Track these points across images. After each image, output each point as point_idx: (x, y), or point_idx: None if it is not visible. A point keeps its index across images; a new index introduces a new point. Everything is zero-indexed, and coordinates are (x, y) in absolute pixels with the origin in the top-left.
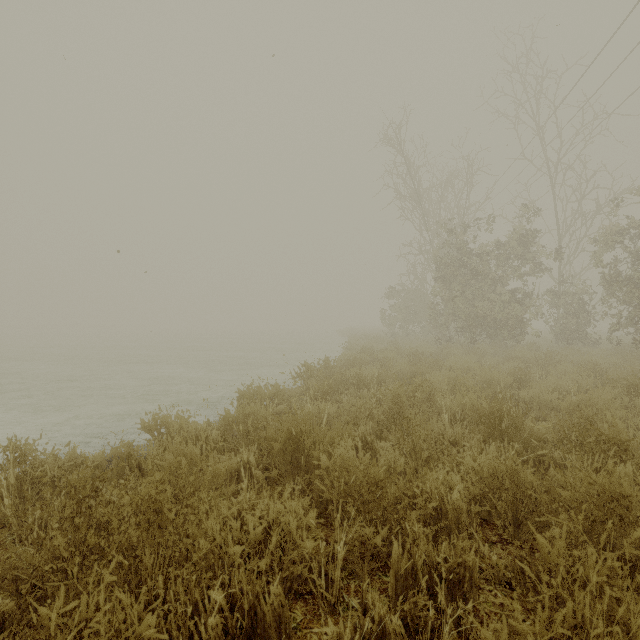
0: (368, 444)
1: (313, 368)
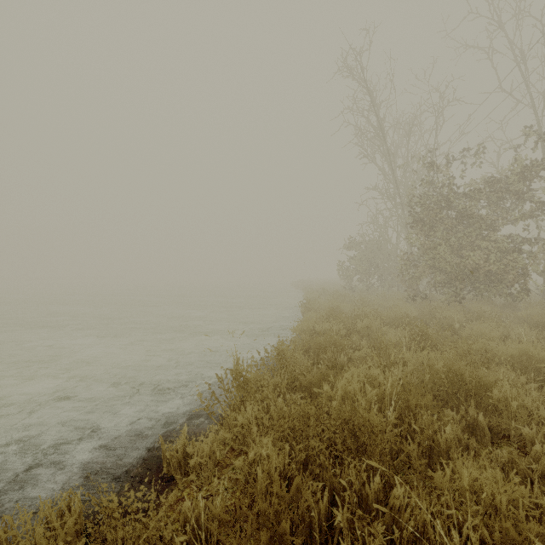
0: None
1: (252, 378)
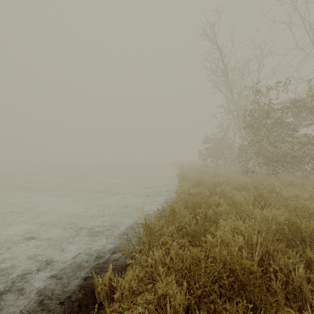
0: None
1: (156, 230)
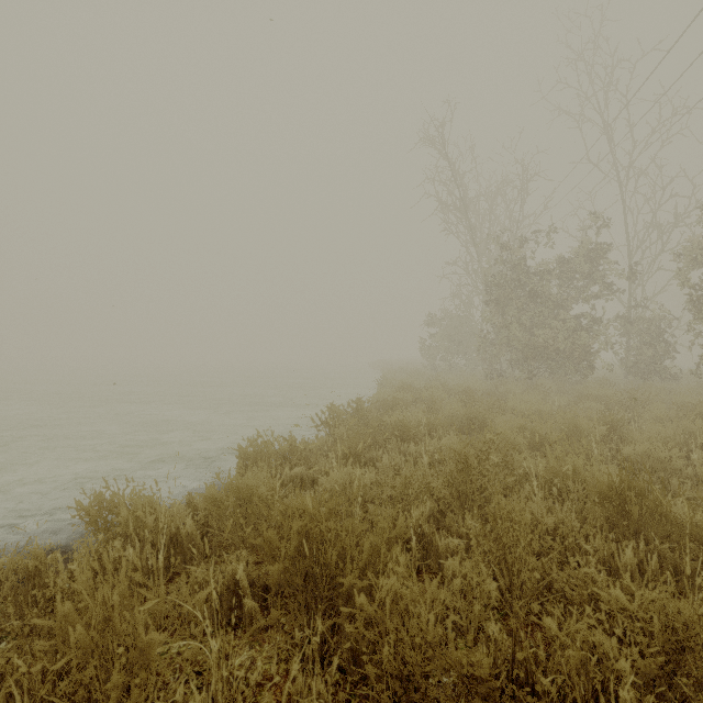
0: (425, 537)
1: (342, 413)
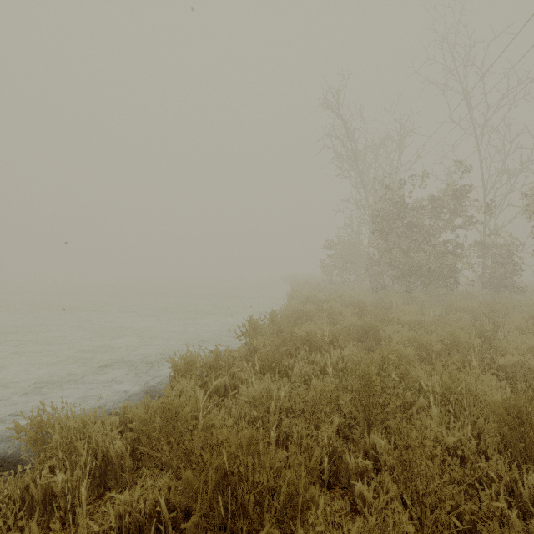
0: (335, 453)
1: (259, 325)
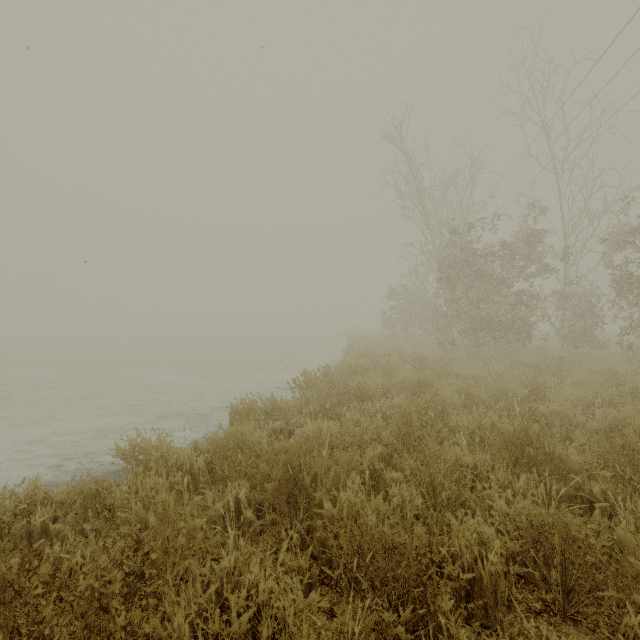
0: (376, 472)
1: (313, 377)
